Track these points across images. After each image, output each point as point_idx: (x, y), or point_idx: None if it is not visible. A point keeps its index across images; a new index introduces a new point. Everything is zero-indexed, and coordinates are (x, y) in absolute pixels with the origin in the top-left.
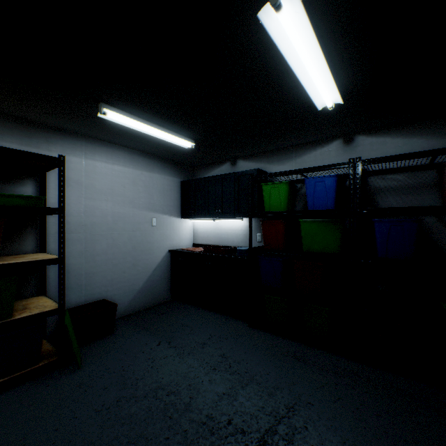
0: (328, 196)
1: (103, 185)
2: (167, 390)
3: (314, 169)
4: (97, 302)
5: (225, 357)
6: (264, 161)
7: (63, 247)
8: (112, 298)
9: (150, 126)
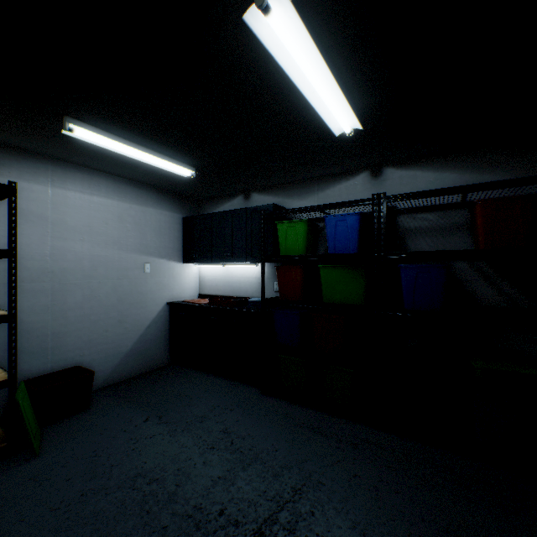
0: (351, 238)
1: (77, 220)
2: (149, 477)
3: (335, 206)
4: (68, 370)
5: (227, 433)
6: (282, 195)
7: (15, 301)
8: (90, 364)
9: (135, 148)
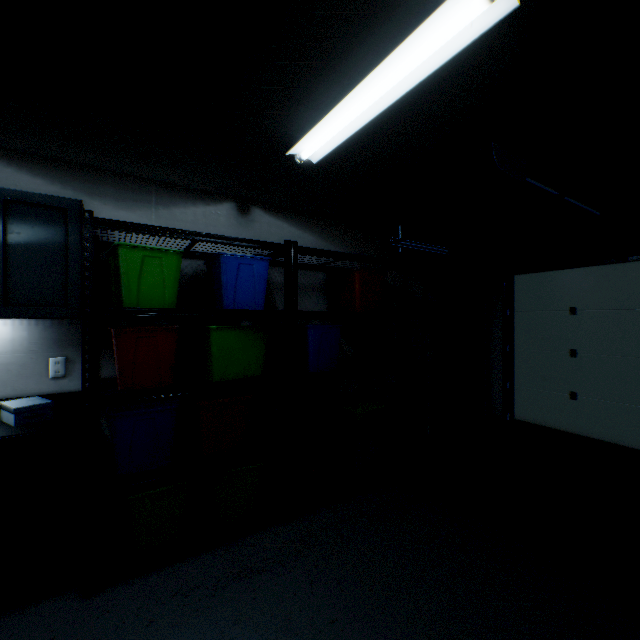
0: (258, 290)
1: None
2: None
3: (240, 242)
4: None
5: None
6: (76, 185)
7: None
8: None
9: None
